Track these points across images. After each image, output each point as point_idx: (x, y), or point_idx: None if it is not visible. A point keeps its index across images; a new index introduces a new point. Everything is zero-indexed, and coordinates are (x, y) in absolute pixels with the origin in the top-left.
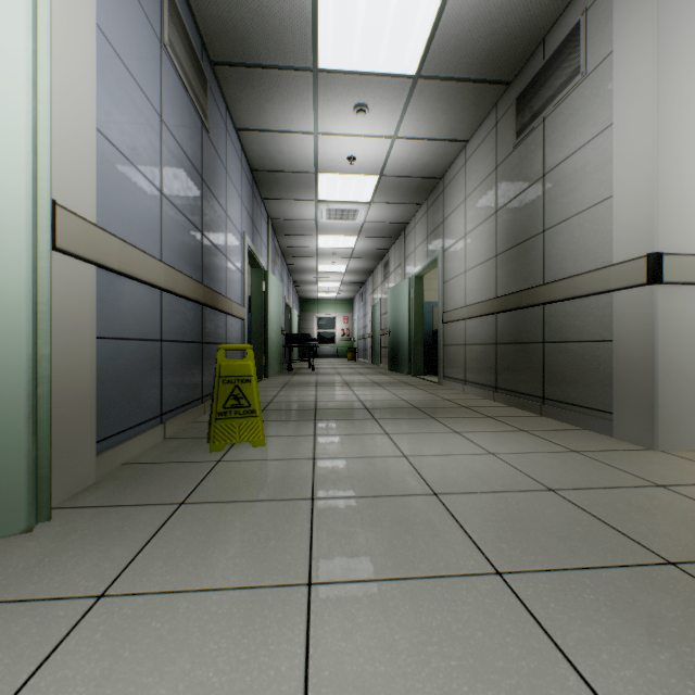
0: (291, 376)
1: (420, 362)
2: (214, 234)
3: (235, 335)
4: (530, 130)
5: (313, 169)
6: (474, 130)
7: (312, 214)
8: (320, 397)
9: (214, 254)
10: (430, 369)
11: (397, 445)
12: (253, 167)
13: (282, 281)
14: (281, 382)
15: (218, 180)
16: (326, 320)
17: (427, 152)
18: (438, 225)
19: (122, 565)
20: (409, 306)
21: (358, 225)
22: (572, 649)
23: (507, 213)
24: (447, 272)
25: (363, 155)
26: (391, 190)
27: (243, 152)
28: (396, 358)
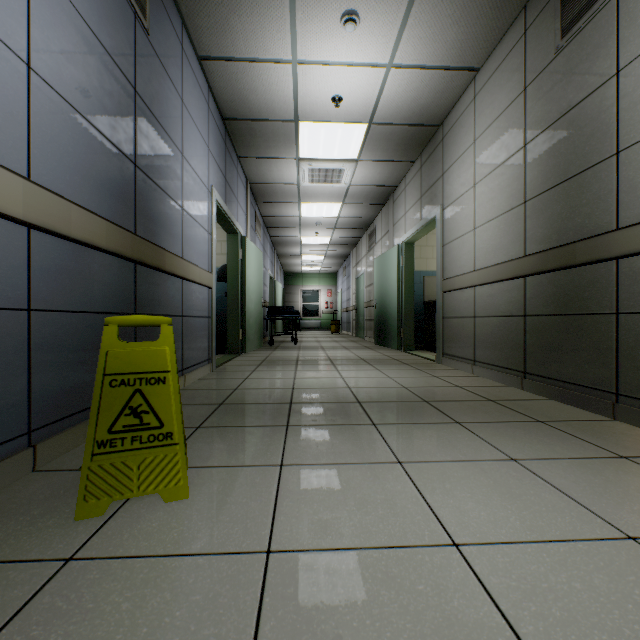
0: (271, 350)
1: (411, 336)
2: (160, 173)
3: (197, 305)
4: (589, 17)
5: (292, 116)
6: (488, 52)
7: (293, 176)
8: (299, 382)
9: (160, 200)
10: (421, 344)
11: (428, 501)
12: (224, 115)
13: (265, 253)
14: (258, 359)
15: (168, 107)
16: (310, 294)
17: (427, 88)
18: (435, 180)
19: None
20: (399, 275)
21: (343, 189)
22: None
23: (545, 142)
24: (448, 232)
25: (350, 94)
26: (381, 143)
27: (211, 93)
28: (384, 332)
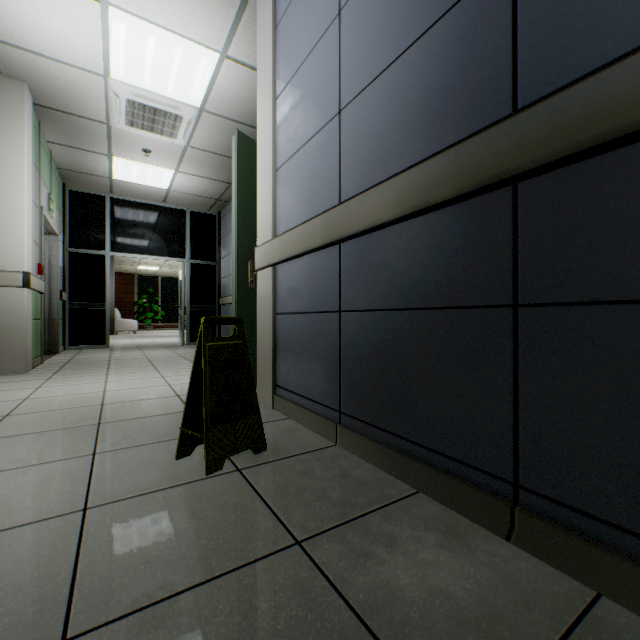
0: None
1: None
2: None
3: None
4: None
5: None
6: None
7: None
8: None
9: None
10: None
11: None
12: None
13: None
14: None
15: None
16: None
17: None
18: None
19: (184, 398)
20: None
21: None
22: (13, 407)
23: None
24: None
25: None
26: None
27: None
28: None
